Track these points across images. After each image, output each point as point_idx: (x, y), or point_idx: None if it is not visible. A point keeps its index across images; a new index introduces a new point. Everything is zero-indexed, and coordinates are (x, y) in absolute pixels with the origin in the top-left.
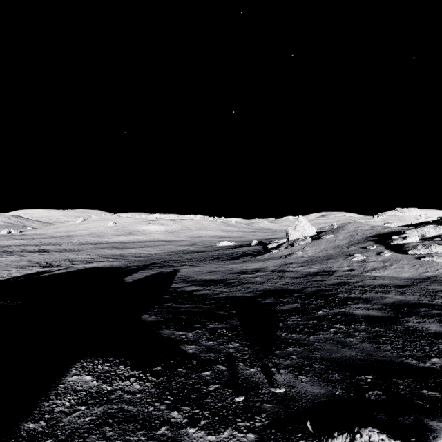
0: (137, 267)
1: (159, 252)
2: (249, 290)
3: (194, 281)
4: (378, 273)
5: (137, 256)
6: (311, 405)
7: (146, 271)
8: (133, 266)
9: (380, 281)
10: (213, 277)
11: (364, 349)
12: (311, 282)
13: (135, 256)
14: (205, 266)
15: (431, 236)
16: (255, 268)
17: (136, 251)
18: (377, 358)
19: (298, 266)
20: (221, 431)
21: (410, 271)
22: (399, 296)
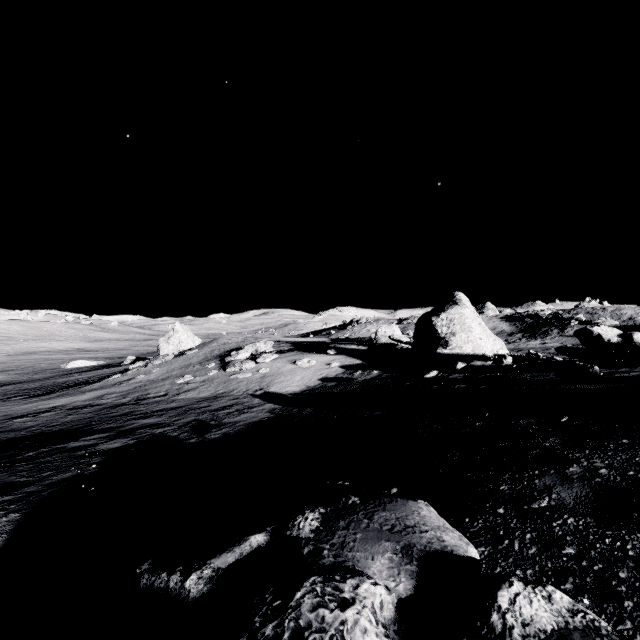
0: None
1: None
2: None
3: None
4: (185, 395)
5: None
6: None
7: None
8: None
9: (170, 405)
10: None
11: None
12: (94, 417)
13: None
14: None
15: (262, 351)
16: (56, 406)
17: None
18: None
19: (115, 396)
20: None
21: (211, 390)
22: (150, 420)
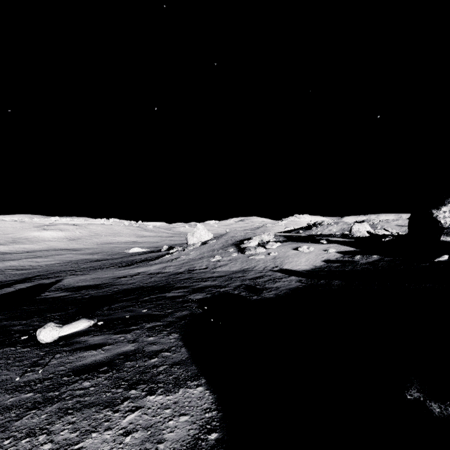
0: (13, 281)
1: (52, 263)
2: (114, 290)
3: (69, 288)
4: (220, 269)
5: (19, 269)
6: (69, 335)
7: (22, 284)
8: (9, 280)
9: (214, 274)
10: (91, 283)
11: (140, 311)
12: (168, 280)
13: (16, 269)
14: (94, 274)
15: (266, 241)
16: (139, 272)
17: (19, 263)
18: (139, 314)
19: (173, 268)
20: (3, 349)
21: (238, 266)
22: (209, 283)
